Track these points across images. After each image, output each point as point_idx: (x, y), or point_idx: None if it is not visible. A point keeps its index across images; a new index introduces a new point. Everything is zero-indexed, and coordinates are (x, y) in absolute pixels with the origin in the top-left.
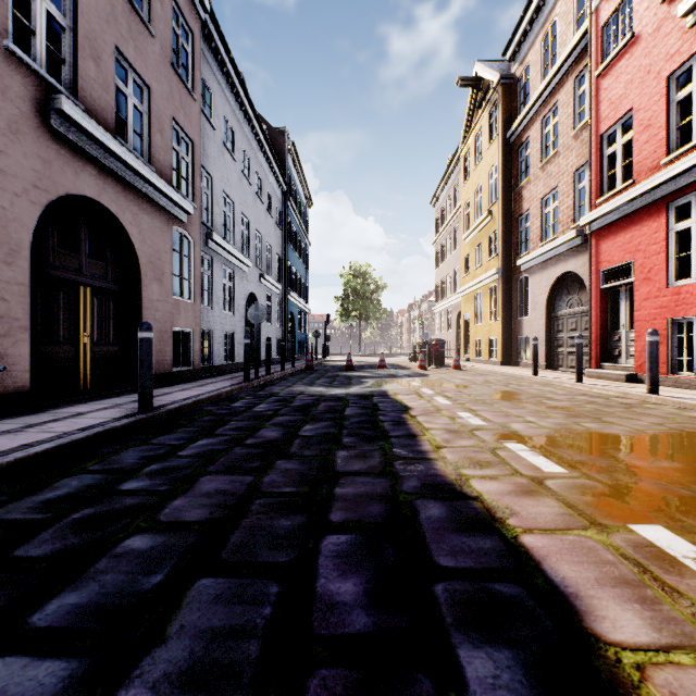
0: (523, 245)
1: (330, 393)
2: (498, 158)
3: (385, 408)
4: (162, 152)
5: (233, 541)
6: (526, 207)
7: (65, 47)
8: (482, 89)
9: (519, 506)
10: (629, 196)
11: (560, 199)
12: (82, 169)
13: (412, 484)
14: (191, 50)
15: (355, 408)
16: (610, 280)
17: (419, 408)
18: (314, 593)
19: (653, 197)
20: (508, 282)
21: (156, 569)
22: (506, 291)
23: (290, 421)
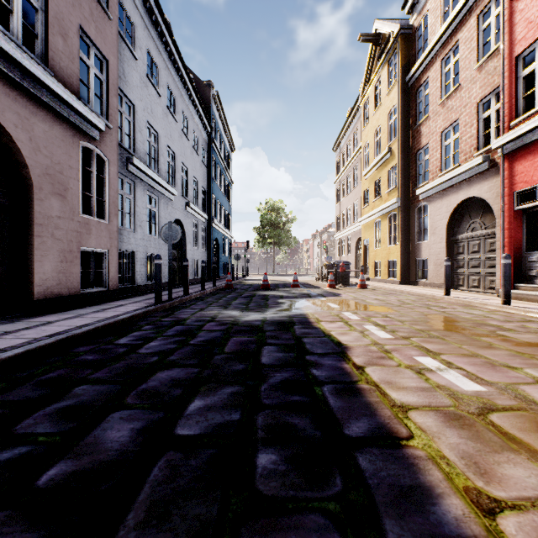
0: (420, 177)
1: (244, 319)
2: (398, 100)
3: (313, 347)
4: (65, 59)
5: None
6: (425, 141)
7: None
8: (381, 44)
9: None
10: None
11: (462, 130)
12: None
13: None
14: None
15: (273, 347)
16: (524, 201)
17: (357, 347)
18: None
19: None
20: (406, 210)
21: None
22: (405, 219)
23: (174, 383)
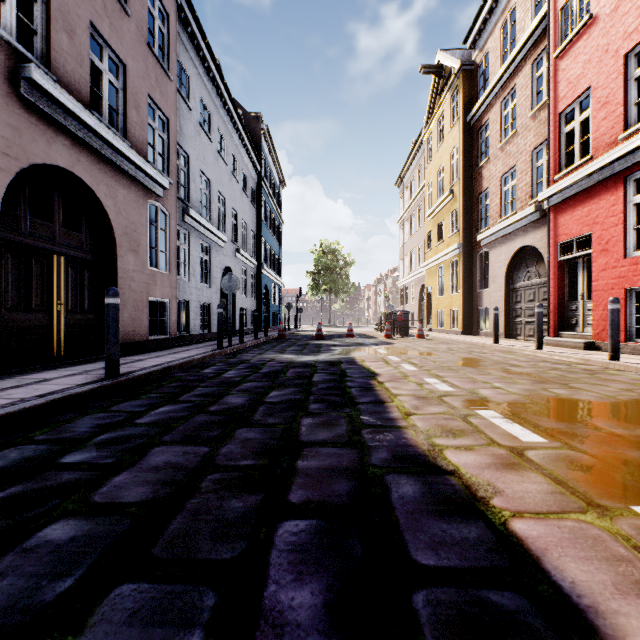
0: (483, 221)
1: (299, 360)
2: (459, 140)
3: (353, 374)
4: (138, 128)
5: (171, 528)
6: (486, 185)
7: (37, 18)
8: (444, 76)
9: (502, 482)
10: (587, 170)
11: (519, 177)
12: (54, 139)
13: (382, 456)
14: (168, 32)
15: (323, 374)
16: (568, 252)
17: (386, 374)
18: (260, 607)
19: (611, 171)
20: (468, 256)
21: (68, 570)
22: (466, 265)
23: (257, 387)
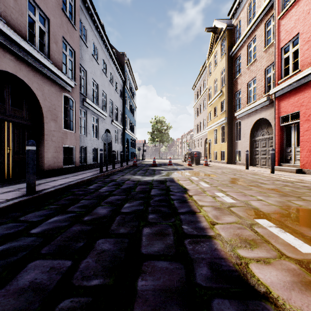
0: (237, 106)
1: (143, 179)
2: (225, 64)
3: (173, 189)
4: (56, 54)
5: None
6: (239, 87)
7: None
8: (217, 33)
9: None
10: (297, 77)
11: (257, 82)
12: (4, 56)
13: (203, 272)
14: (74, 5)
15: (156, 189)
16: (285, 121)
17: (192, 189)
18: None
19: None
20: (230, 124)
21: None
22: (229, 128)
23: (117, 200)
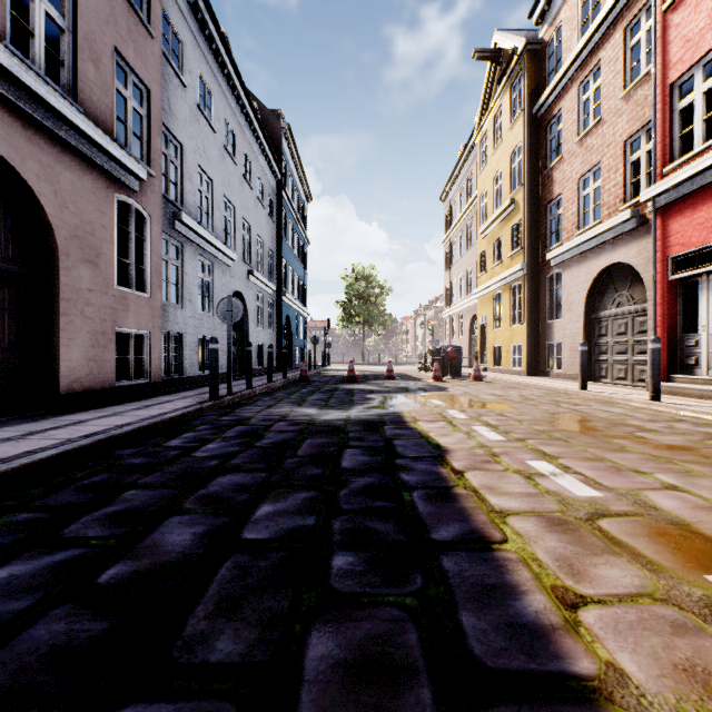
0: (552, 236)
1: (322, 418)
2: (523, 136)
3: (406, 450)
4: (97, 91)
5: None
6: (558, 190)
7: None
8: (502, 63)
9: None
10: None
11: (605, 176)
12: None
13: None
14: None
15: (357, 450)
16: (681, 269)
17: (459, 450)
18: None
19: None
20: (535, 279)
21: None
22: (532, 290)
23: (239, 488)
